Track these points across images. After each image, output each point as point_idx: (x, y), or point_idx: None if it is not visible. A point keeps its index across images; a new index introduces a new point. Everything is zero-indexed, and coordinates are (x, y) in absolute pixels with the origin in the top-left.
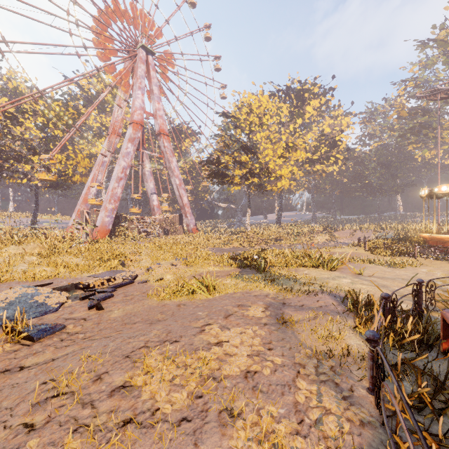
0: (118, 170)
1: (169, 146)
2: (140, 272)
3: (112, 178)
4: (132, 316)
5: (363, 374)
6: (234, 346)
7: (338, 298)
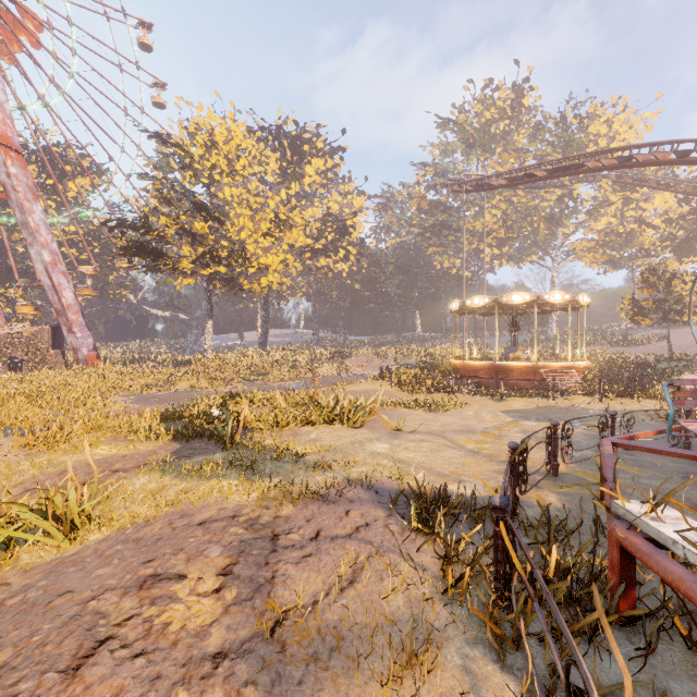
0: None
1: (23, 176)
2: None
3: None
4: None
5: None
6: None
7: (384, 495)
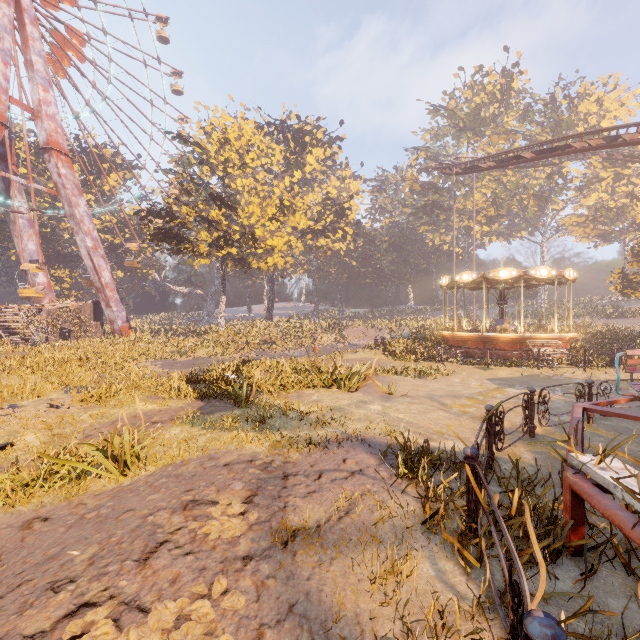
0: None
1: (70, 175)
2: None
3: None
4: None
5: None
6: None
7: (375, 448)
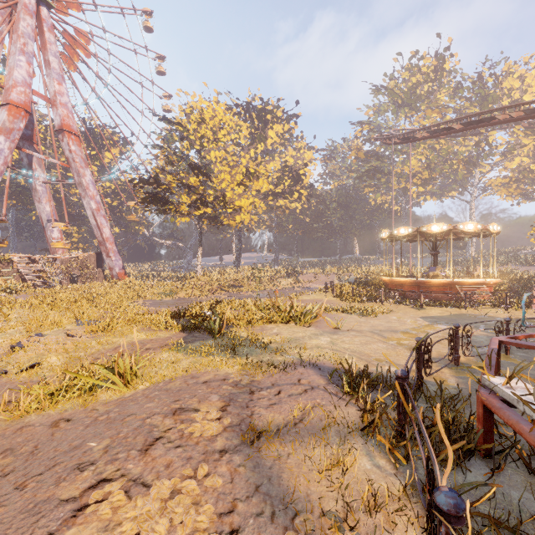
0: None
1: (79, 151)
2: None
3: None
4: None
5: None
6: None
7: (324, 371)
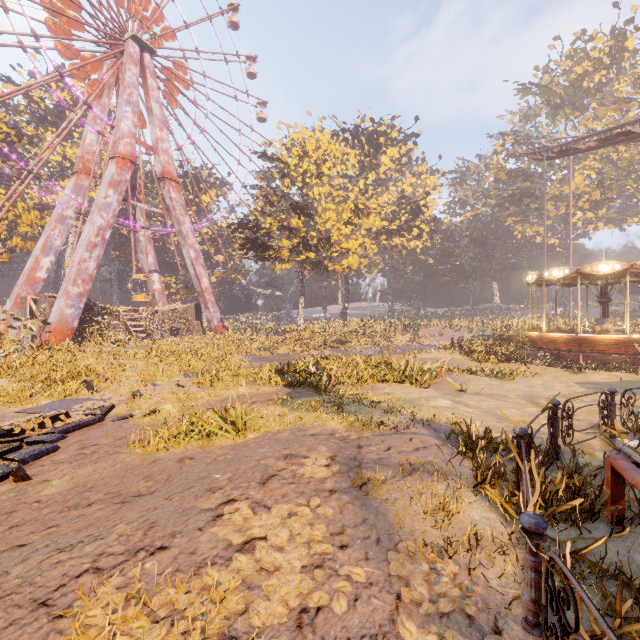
0: (89, 232)
1: (179, 198)
2: (120, 400)
3: (79, 244)
4: (88, 490)
5: (508, 586)
6: (277, 546)
7: (440, 432)
